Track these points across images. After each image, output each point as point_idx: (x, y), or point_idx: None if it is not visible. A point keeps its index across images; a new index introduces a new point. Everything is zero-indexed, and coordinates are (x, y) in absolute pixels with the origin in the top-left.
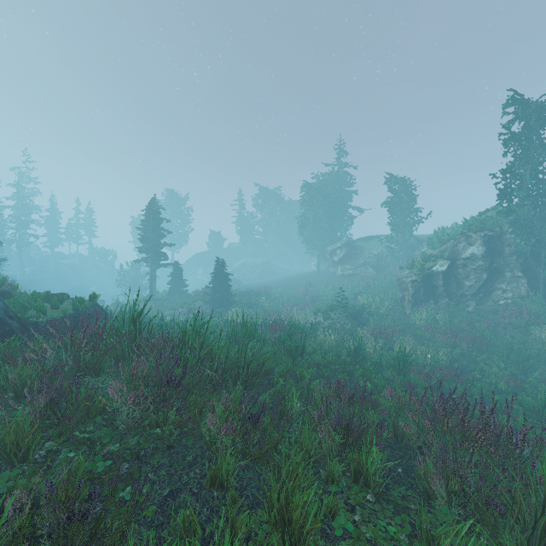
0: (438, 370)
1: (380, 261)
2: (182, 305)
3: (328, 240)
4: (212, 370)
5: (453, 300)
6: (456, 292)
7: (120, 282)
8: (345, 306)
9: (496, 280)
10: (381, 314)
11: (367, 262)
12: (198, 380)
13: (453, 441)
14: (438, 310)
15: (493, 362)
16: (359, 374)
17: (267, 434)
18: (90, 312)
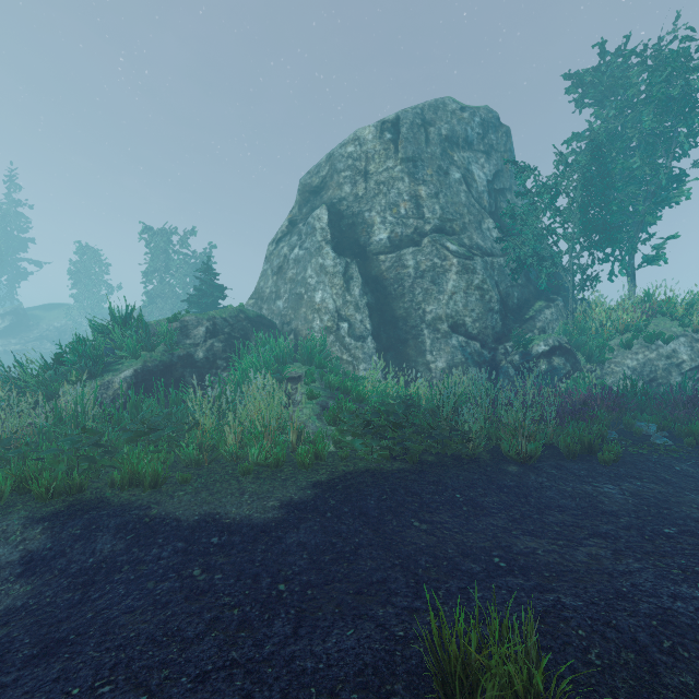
0: None
1: (63, 335)
2: None
3: None
4: None
5: None
6: None
7: None
8: None
9: None
10: None
11: (44, 336)
12: None
13: None
14: None
15: None
16: None
17: None
18: None
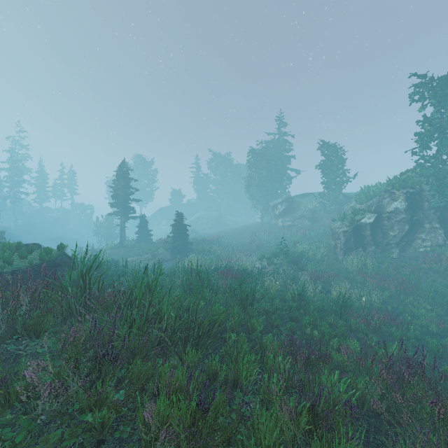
0: (374, 313)
1: (314, 214)
2: (147, 252)
3: (271, 196)
4: (161, 331)
5: (379, 248)
6: (382, 241)
7: (96, 232)
8: (287, 253)
9: (417, 230)
10: (317, 260)
11: (303, 215)
12: (142, 346)
13: (444, 433)
14: (367, 256)
15: (419, 303)
16: (306, 321)
17: (219, 413)
18: (56, 261)
